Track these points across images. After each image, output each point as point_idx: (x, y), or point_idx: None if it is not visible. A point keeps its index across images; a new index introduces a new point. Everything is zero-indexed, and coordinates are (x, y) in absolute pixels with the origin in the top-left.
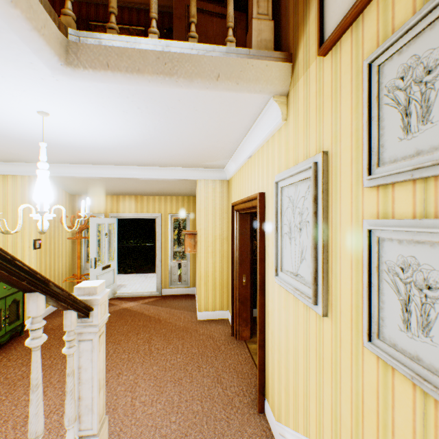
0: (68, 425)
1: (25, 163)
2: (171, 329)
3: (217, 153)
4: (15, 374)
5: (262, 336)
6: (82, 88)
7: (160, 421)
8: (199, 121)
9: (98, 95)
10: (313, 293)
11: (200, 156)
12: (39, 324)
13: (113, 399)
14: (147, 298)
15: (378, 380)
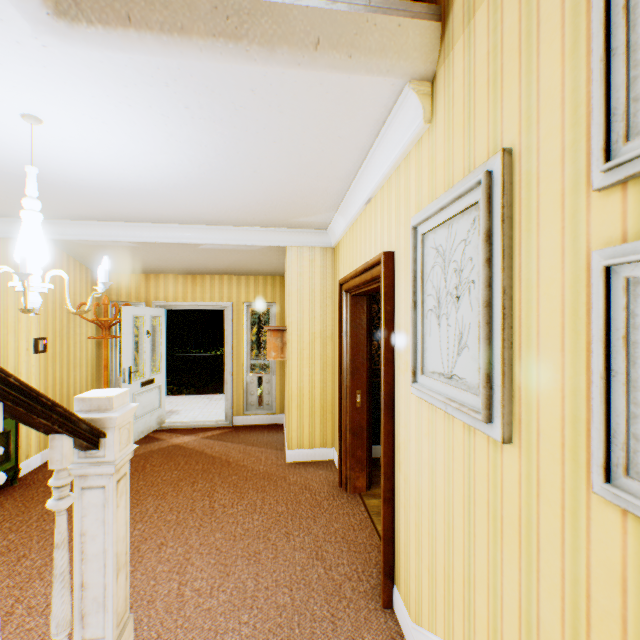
0: (57, 634)
1: (20, 219)
2: (245, 476)
3: (316, 201)
4: None
5: (389, 484)
6: (89, 65)
7: (224, 622)
8: (286, 136)
9: (117, 80)
10: (485, 403)
11: (290, 206)
12: None
13: (149, 585)
14: (210, 430)
15: (625, 557)
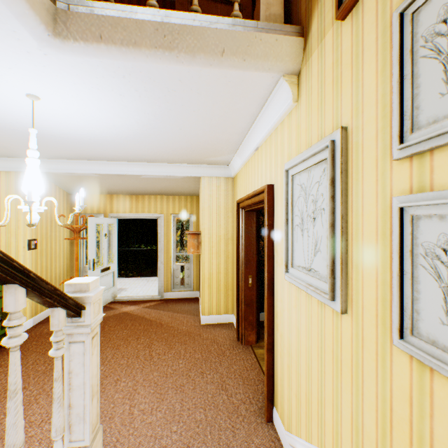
0: (56, 436)
1: (19, 158)
2: (173, 334)
3: (221, 147)
4: (6, 381)
5: (270, 339)
6: (73, 65)
7: (160, 431)
8: (202, 107)
9: (91, 74)
10: (330, 288)
11: (204, 150)
12: (18, 320)
13: (110, 407)
14: (148, 302)
15: (411, 384)
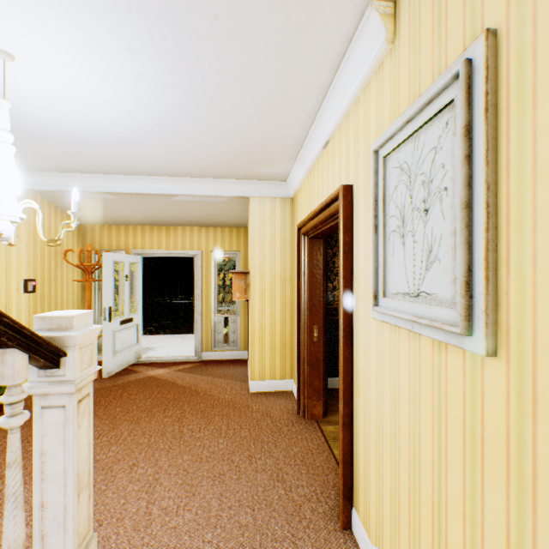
0: None
1: None
2: (212, 404)
3: (276, 149)
4: None
5: (347, 409)
6: None
7: (188, 540)
8: (249, 73)
9: (80, 4)
10: (464, 314)
11: (253, 156)
12: None
13: (119, 504)
14: (182, 364)
15: None
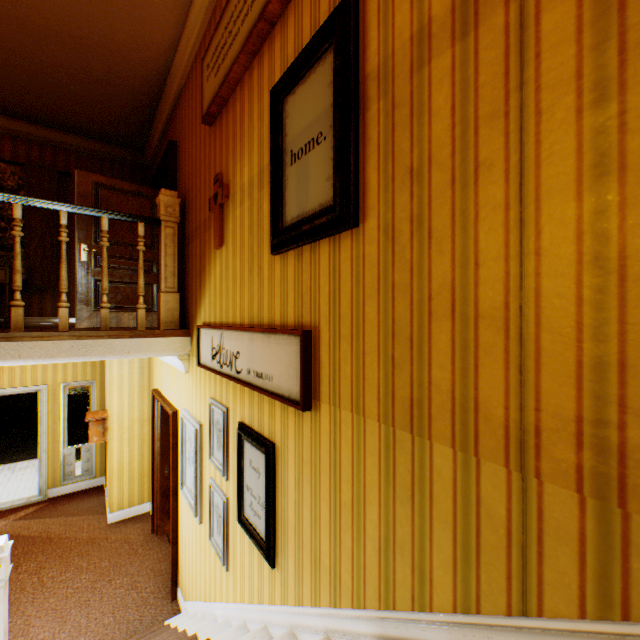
0: None
1: None
2: (70, 546)
3: None
4: None
5: (176, 534)
6: None
7: None
8: None
9: None
10: (196, 510)
11: None
12: None
13: None
14: (23, 509)
15: (214, 556)
